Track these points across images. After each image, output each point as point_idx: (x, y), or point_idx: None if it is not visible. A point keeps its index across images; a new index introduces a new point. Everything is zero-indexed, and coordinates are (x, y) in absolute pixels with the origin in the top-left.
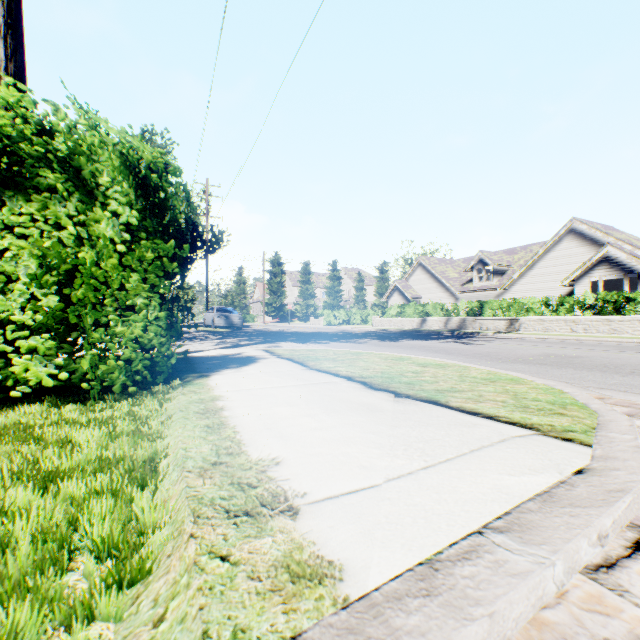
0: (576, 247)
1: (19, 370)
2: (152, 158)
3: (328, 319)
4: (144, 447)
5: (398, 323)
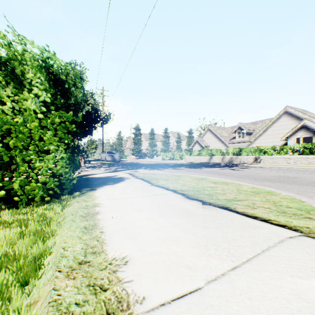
0: (288, 120)
1: None
2: (61, 65)
3: (163, 157)
4: (38, 244)
5: (198, 159)
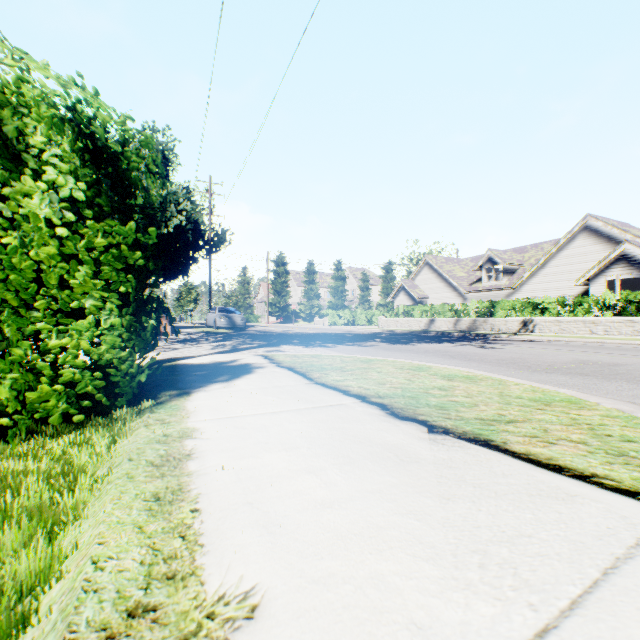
0: (591, 245)
1: None
2: (111, 118)
3: (333, 319)
4: (36, 548)
5: (405, 324)
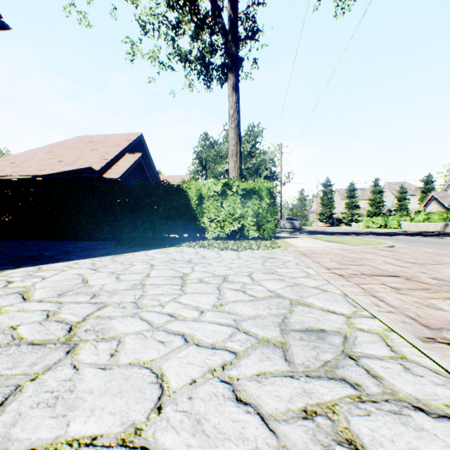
0: None
1: (250, 233)
2: (271, 186)
3: (366, 224)
4: (275, 243)
5: (423, 227)
